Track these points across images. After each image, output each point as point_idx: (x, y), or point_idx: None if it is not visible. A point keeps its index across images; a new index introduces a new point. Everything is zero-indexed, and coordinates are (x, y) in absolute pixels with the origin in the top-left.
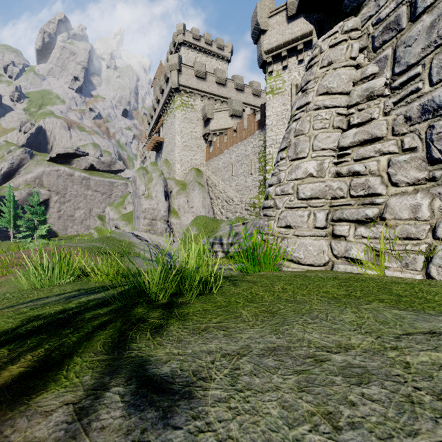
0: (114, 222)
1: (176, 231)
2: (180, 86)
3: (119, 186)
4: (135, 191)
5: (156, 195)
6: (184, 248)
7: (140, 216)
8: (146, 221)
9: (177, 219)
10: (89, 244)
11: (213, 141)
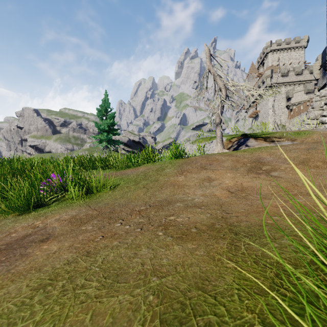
0: None
1: None
2: (272, 84)
3: None
4: None
5: None
6: None
7: None
8: None
9: None
10: None
11: (292, 109)
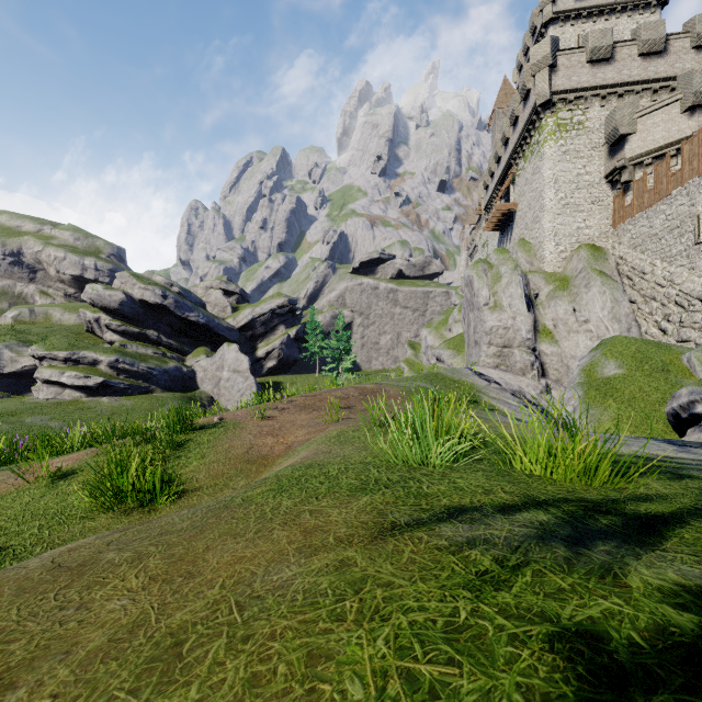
0: (434, 352)
1: (550, 368)
2: (554, 95)
3: (436, 297)
4: (469, 300)
5: (510, 304)
6: (600, 404)
7: (481, 341)
8: (492, 349)
9: (552, 346)
10: (413, 383)
11: (633, 181)
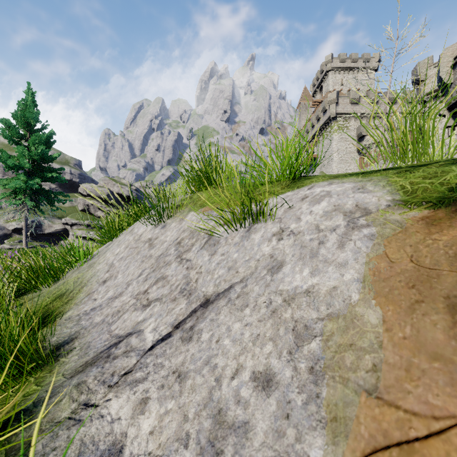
0: None
1: None
2: (337, 115)
3: None
4: None
5: None
6: None
7: None
8: None
9: None
10: None
11: (367, 154)
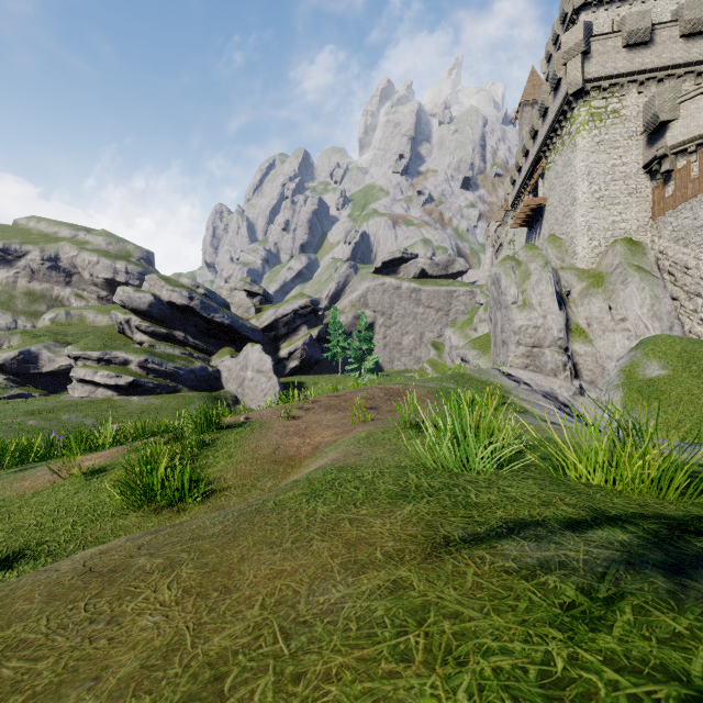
0: (459, 352)
1: (584, 369)
2: (587, 83)
3: (460, 296)
4: (496, 299)
5: (540, 302)
6: (644, 407)
7: (509, 341)
8: (521, 349)
9: (585, 346)
10: (439, 384)
11: (675, 171)
